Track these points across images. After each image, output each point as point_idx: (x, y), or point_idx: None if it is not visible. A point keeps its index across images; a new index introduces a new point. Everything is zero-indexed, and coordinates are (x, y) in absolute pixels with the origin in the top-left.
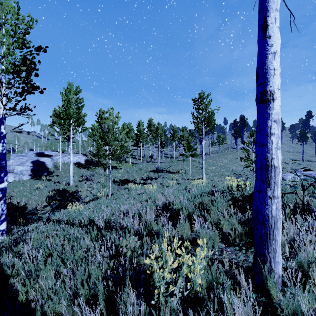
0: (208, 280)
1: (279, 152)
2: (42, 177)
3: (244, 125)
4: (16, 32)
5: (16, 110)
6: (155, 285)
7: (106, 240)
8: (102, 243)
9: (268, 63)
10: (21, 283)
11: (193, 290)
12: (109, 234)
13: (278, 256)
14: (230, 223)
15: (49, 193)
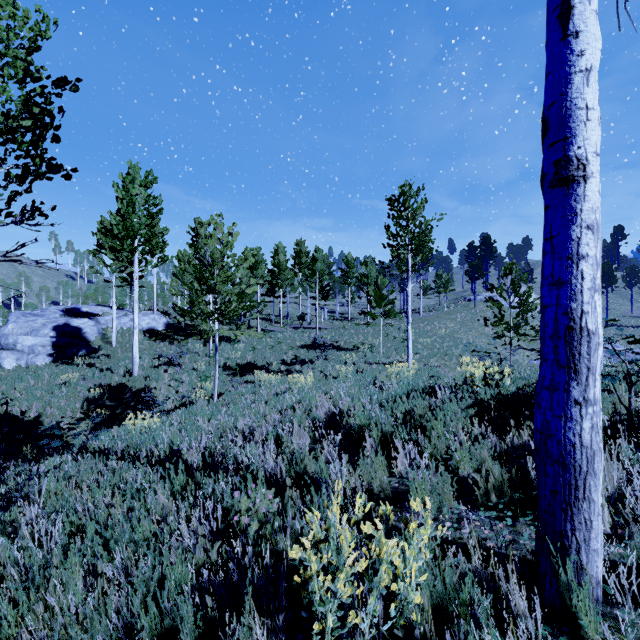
0: (435, 593)
1: (599, 299)
2: (76, 358)
3: (489, 253)
4: (9, 43)
5: (12, 216)
6: (314, 609)
7: (205, 495)
8: (197, 501)
9: (573, 94)
10: (11, 596)
11: (403, 618)
12: (211, 483)
13: (596, 538)
14: (475, 458)
15: (89, 392)
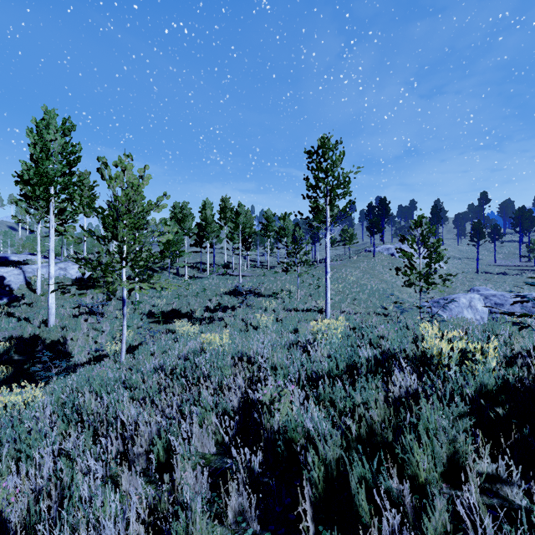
0: None
1: None
2: None
3: (385, 212)
4: None
5: None
6: None
7: None
8: None
9: None
10: None
11: None
12: None
13: None
14: None
15: None
